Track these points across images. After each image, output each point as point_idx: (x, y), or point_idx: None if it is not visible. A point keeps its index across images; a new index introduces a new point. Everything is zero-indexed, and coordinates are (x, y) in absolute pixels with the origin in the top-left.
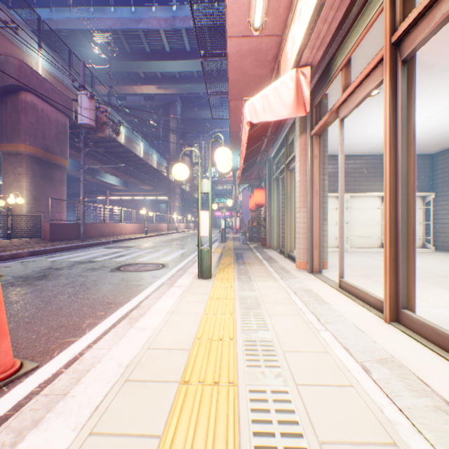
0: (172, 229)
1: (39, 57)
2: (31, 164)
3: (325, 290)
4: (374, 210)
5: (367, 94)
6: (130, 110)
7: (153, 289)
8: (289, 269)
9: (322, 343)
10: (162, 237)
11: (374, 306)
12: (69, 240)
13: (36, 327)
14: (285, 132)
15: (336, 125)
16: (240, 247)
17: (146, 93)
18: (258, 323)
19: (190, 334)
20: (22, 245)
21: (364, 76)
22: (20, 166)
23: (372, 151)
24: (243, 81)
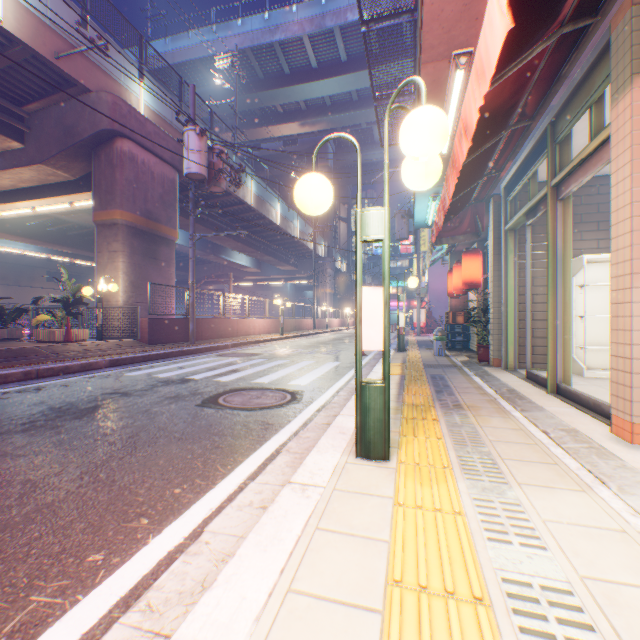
0: (321, 327)
1: (141, 91)
2: (129, 237)
3: None
4: None
5: None
6: (265, 162)
7: (253, 466)
8: (591, 437)
9: None
10: (304, 339)
11: None
12: (174, 343)
13: None
14: (549, 117)
15: None
16: (434, 361)
17: (286, 135)
18: None
19: None
20: (110, 349)
21: None
22: (116, 241)
23: None
24: None
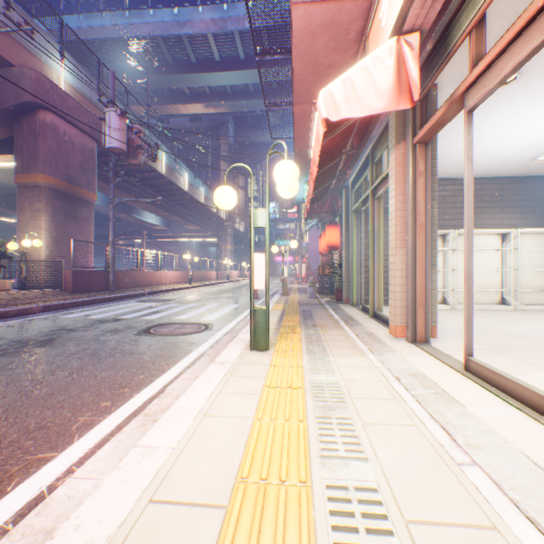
0: (223, 278)
1: (61, 68)
2: (51, 199)
3: (444, 373)
4: (491, 252)
5: (527, 56)
6: (173, 134)
7: (187, 363)
8: (379, 336)
9: (477, 500)
10: (210, 288)
11: (543, 412)
12: (95, 292)
13: (4, 429)
14: (370, 147)
15: (443, 133)
16: (307, 301)
17: (192, 113)
18: (347, 442)
19: (229, 467)
20: (38, 297)
21: (522, 26)
22: (38, 201)
23: (489, 173)
24: (314, 75)
